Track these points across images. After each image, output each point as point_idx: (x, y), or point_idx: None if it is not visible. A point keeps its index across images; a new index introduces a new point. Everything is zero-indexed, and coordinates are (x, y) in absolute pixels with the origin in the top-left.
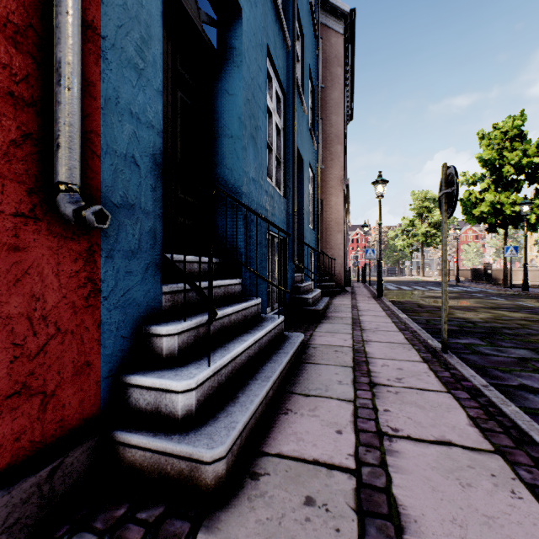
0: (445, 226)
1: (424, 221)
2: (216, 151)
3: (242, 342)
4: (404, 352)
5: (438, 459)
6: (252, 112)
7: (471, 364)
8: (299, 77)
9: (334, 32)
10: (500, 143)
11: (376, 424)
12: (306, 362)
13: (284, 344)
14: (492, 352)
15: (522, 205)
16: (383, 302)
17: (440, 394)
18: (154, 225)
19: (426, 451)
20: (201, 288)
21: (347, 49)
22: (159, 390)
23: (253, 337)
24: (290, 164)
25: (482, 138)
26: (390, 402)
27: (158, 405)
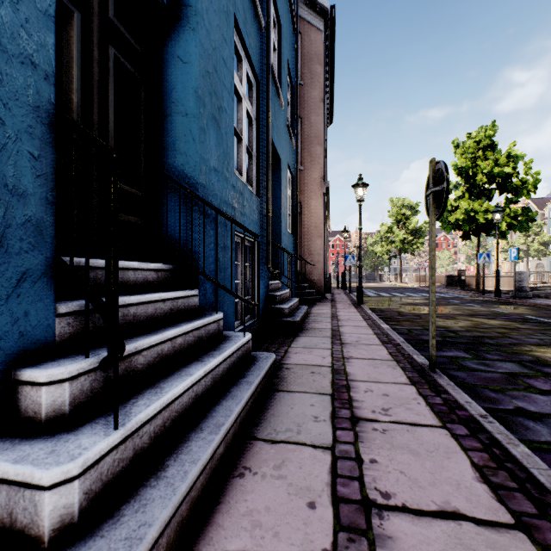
0: (433, 228)
1: (401, 227)
2: (167, 131)
3: (186, 377)
4: (389, 371)
5: (447, 548)
6: (213, 88)
7: (460, 383)
8: (275, 67)
9: (314, 28)
10: (474, 152)
11: (361, 486)
12: (276, 390)
13: (249, 370)
14: (479, 367)
15: (495, 213)
16: (364, 311)
17: (434, 431)
18: (37, 213)
19: (429, 534)
20: (133, 304)
21: (327, 48)
22: (14, 484)
23: (203, 368)
24: (264, 159)
25: (456, 147)
26: (377, 446)
27: (12, 509)
